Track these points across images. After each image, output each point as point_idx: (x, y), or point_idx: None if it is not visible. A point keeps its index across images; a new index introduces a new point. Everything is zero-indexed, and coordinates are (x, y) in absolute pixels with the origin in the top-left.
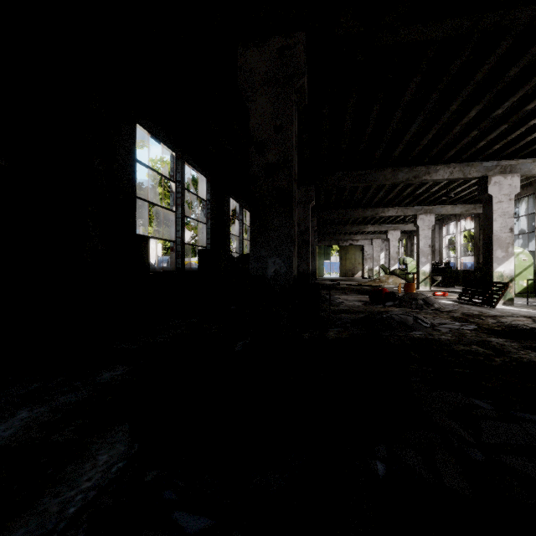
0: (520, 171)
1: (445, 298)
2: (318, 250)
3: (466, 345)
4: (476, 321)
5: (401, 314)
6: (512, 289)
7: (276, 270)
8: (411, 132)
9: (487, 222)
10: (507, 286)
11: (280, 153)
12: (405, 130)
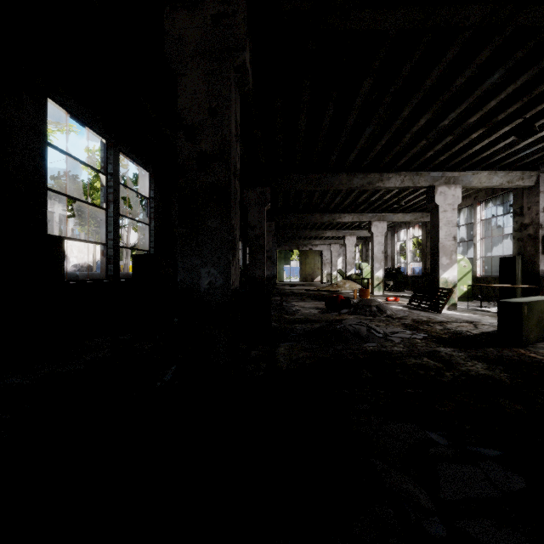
0: (462, 182)
1: (397, 303)
2: (278, 255)
3: (418, 357)
4: (426, 328)
5: (355, 324)
6: (456, 294)
7: (211, 282)
8: (365, 137)
9: (433, 230)
10: (452, 292)
11: (215, 141)
12: (360, 134)
